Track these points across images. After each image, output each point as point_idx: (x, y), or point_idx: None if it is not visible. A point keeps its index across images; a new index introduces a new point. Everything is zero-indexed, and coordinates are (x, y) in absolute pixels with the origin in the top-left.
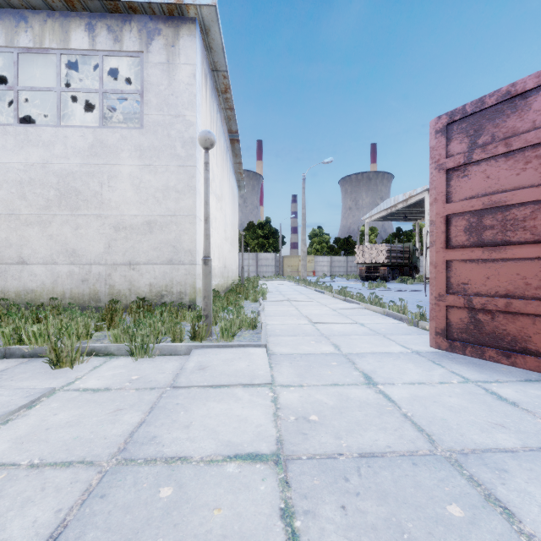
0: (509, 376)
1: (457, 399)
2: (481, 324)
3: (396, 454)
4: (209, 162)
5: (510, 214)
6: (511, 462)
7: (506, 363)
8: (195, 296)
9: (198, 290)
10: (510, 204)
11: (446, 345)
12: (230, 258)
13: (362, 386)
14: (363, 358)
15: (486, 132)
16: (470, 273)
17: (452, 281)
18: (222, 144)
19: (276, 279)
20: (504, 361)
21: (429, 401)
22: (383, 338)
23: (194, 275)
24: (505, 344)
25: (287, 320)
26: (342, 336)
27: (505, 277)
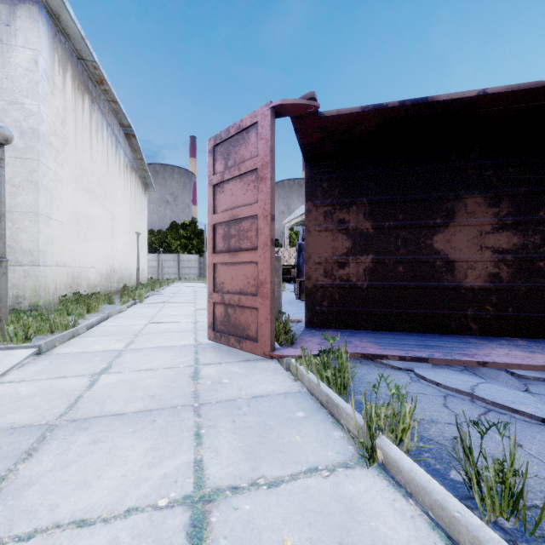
0: (237, 358)
1: (156, 379)
2: (230, 316)
3: (9, 428)
4: (4, 158)
5: (242, 226)
6: (104, 422)
7: (239, 347)
8: (37, 300)
9: (43, 293)
10: (242, 218)
11: (213, 336)
12: (126, 259)
13: (86, 376)
14: (136, 352)
15: (232, 156)
16: (225, 274)
17: (217, 281)
18: (106, 137)
19: (195, 281)
20: (238, 346)
21: (128, 383)
22: (191, 334)
23: (36, 278)
24: (240, 332)
25: (127, 322)
26: (155, 334)
27: (240, 277)
